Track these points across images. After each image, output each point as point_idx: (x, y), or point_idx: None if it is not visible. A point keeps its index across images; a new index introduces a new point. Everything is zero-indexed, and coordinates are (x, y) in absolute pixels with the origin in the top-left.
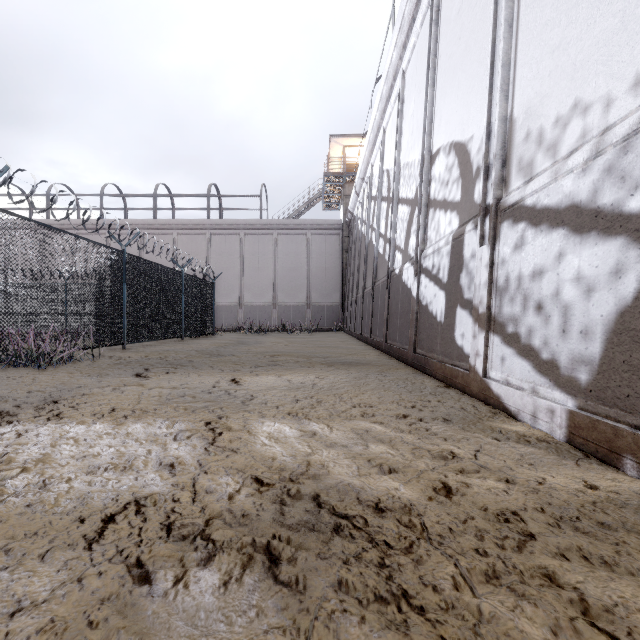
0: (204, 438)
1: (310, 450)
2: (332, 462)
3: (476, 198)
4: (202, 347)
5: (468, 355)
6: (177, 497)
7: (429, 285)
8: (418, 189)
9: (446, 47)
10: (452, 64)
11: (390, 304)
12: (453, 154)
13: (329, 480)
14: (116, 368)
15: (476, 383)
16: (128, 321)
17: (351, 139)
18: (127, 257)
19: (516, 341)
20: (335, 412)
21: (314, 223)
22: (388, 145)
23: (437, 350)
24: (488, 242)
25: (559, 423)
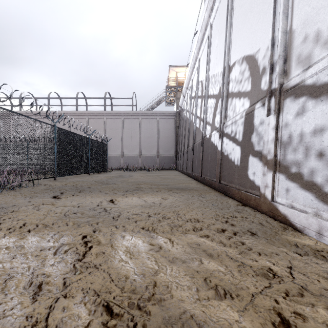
0: (76, 253)
1: (157, 266)
2: (175, 283)
3: (262, 87)
4: (99, 179)
5: (258, 186)
6: None
7: (229, 143)
8: (221, 87)
9: (239, 1)
10: (243, 10)
11: (203, 155)
12: (245, 63)
13: (173, 308)
14: (44, 192)
15: (266, 205)
16: (57, 164)
17: (180, 68)
18: (57, 129)
19: (299, 178)
20: (174, 226)
21: (161, 112)
22: (201, 67)
23: (235, 182)
24: (274, 113)
25: None
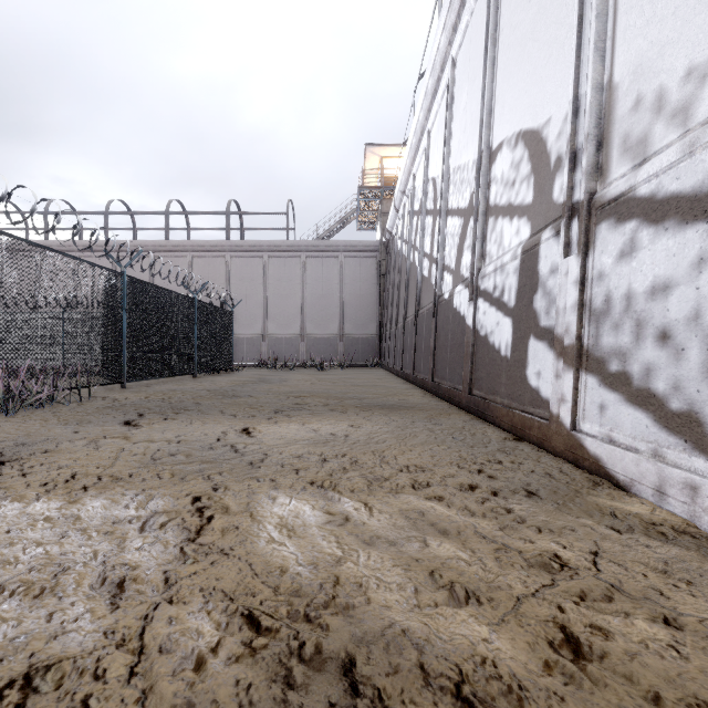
0: (184, 528)
1: (340, 551)
2: (374, 578)
3: (556, 197)
4: (216, 386)
5: (547, 400)
6: (103, 667)
7: (489, 311)
8: (474, 195)
9: (510, 17)
10: (519, 35)
11: (437, 335)
12: (521, 146)
13: (370, 620)
14: (104, 413)
15: (561, 438)
16: (129, 355)
17: (389, 149)
18: (127, 280)
19: (624, 383)
20: (375, 480)
21: (347, 244)
22: (434, 149)
23: (501, 392)
24: (577, 251)
25: (707, 506)
